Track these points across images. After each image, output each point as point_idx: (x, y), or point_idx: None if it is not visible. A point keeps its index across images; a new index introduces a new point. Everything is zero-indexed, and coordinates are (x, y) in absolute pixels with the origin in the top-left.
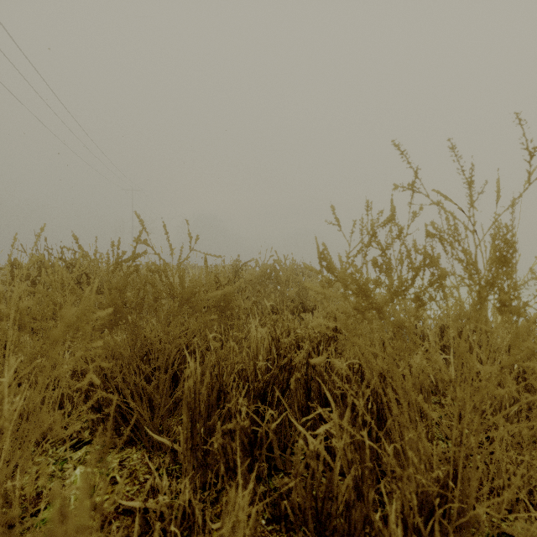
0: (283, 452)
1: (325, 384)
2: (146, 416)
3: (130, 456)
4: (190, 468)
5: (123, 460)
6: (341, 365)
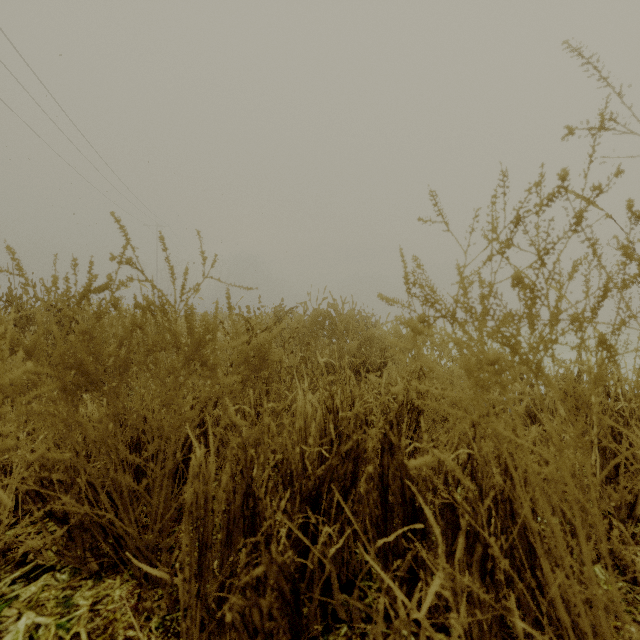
0: (345, 586)
1: (412, 483)
2: (133, 533)
3: (110, 593)
4: (194, 628)
5: (98, 601)
6: (444, 459)
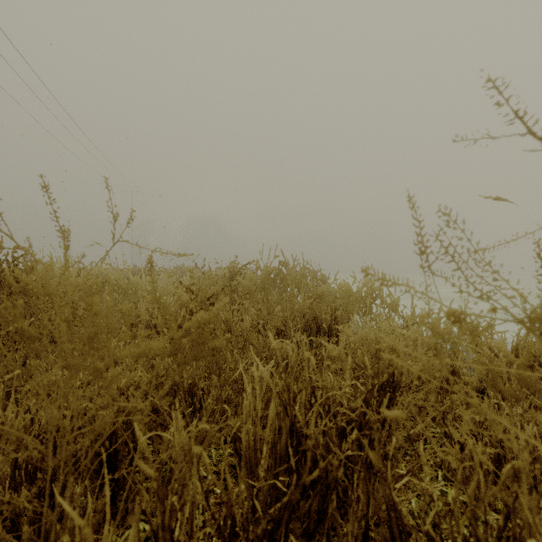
0: None
1: (406, 538)
2: None
3: None
4: None
5: None
6: None
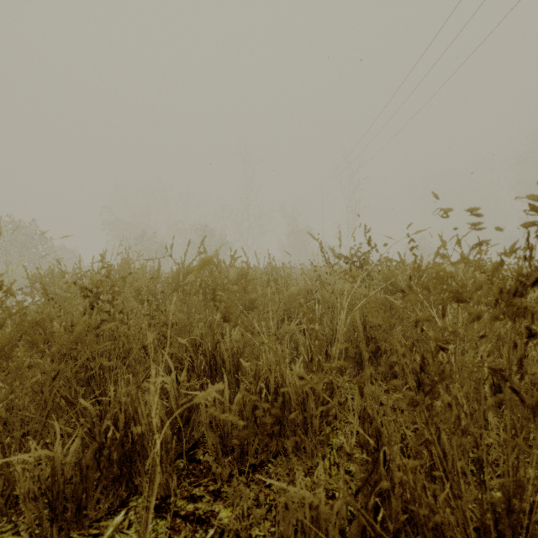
0: None
1: None
2: None
3: None
4: None
5: None
6: None
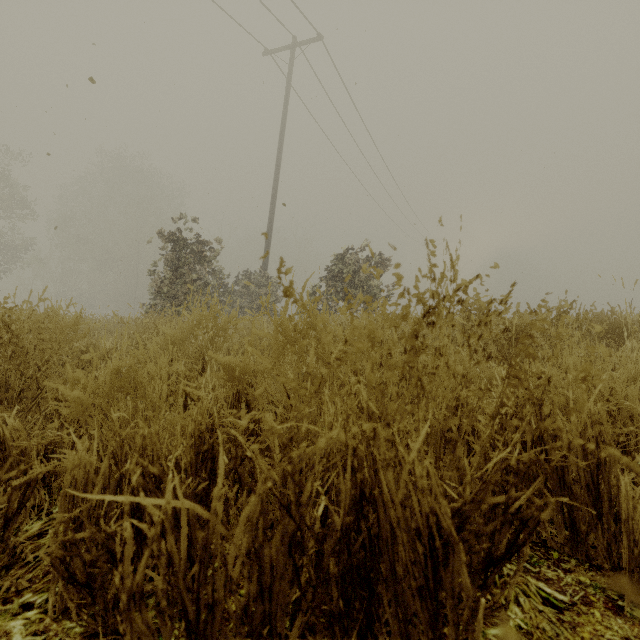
0: None
1: None
2: None
3: None
4: None
5: None
6: None
